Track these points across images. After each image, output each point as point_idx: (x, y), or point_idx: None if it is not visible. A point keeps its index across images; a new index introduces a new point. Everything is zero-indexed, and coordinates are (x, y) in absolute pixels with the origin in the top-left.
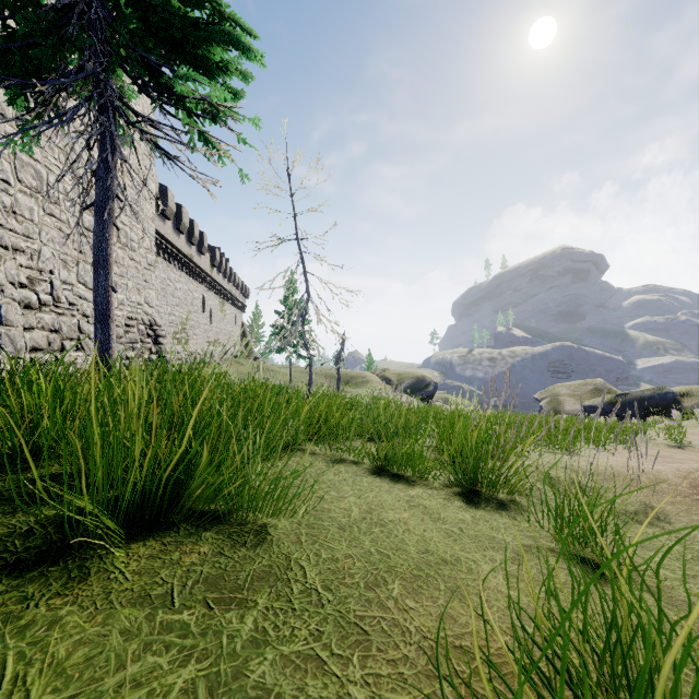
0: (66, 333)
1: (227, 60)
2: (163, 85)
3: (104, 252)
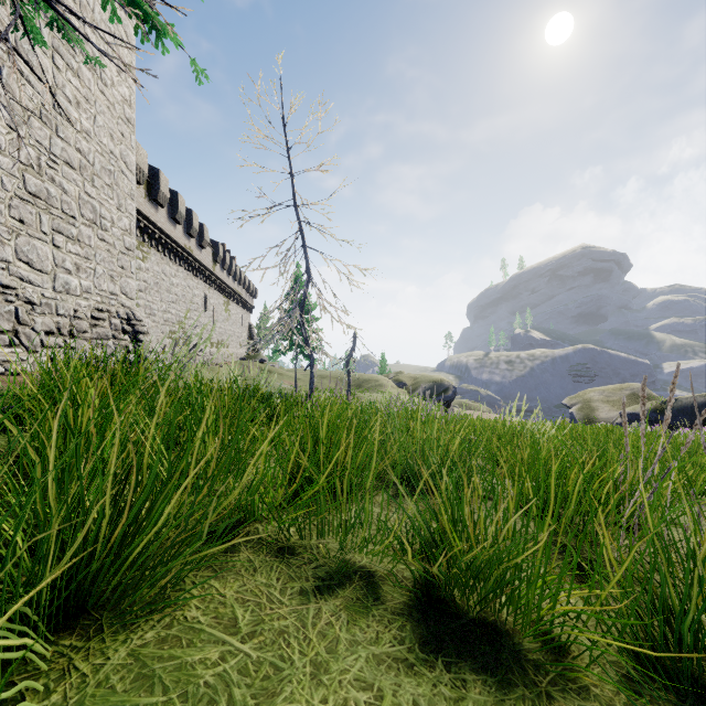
0: None
1: None
2: None
3: None
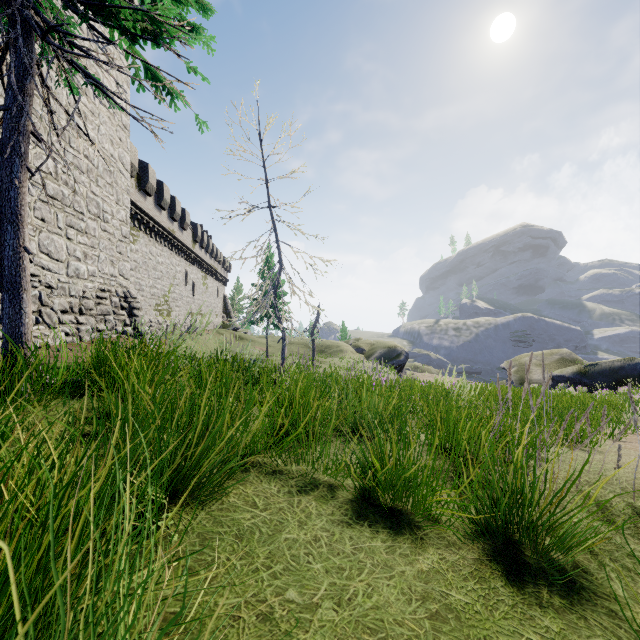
0: None
1: None
2: None
3: (12, 203)
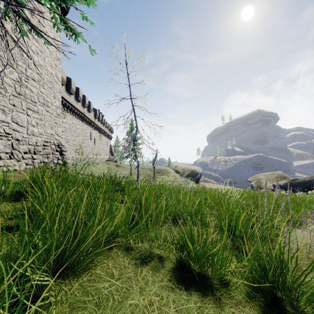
0: (2, 149)
1: None
2: None
3: None
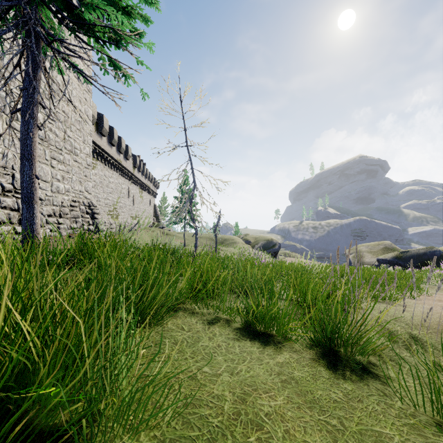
0: None
1: (131, 6)
2: (77, 18)
3: (28, 147)
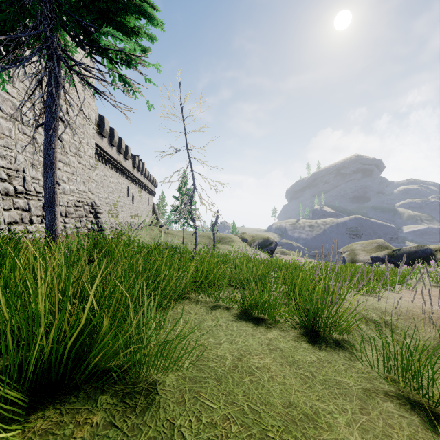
0: (33, 212)
1: (139, 26)
2: (93, 41)
3: (51, 157)
